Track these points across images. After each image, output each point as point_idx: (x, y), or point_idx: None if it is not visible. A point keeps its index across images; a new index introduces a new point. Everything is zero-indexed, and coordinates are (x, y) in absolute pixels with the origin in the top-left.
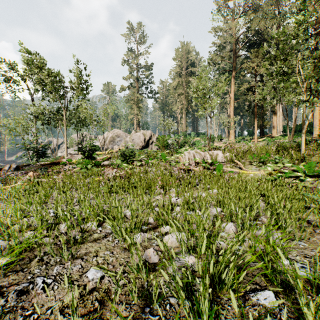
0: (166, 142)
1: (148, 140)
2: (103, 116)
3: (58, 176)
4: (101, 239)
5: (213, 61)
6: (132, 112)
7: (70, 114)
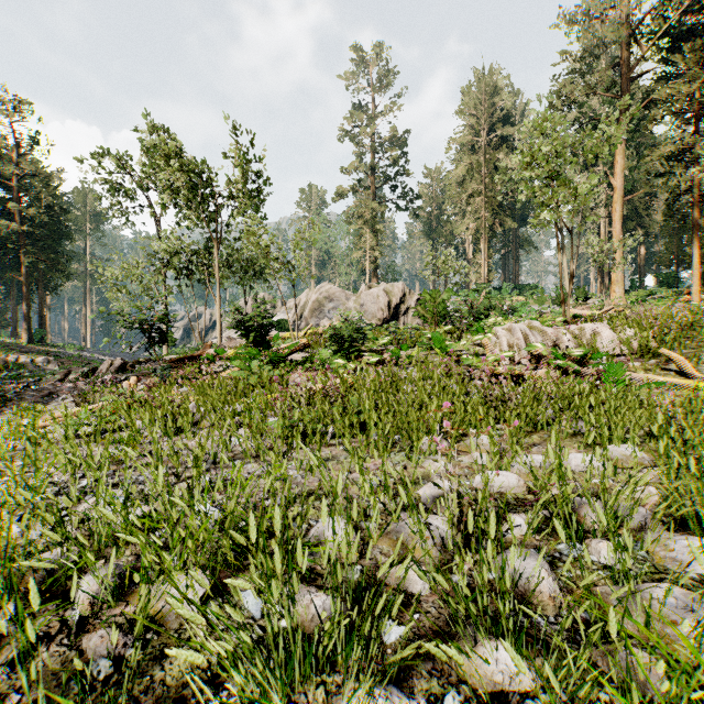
0: (443, 306)
1: (397, 305)
2: (294, 250)
3: (190, 387)
4: (190, 701)
5: (564, 101)
6: (360, 245)
7: (230, 254)
